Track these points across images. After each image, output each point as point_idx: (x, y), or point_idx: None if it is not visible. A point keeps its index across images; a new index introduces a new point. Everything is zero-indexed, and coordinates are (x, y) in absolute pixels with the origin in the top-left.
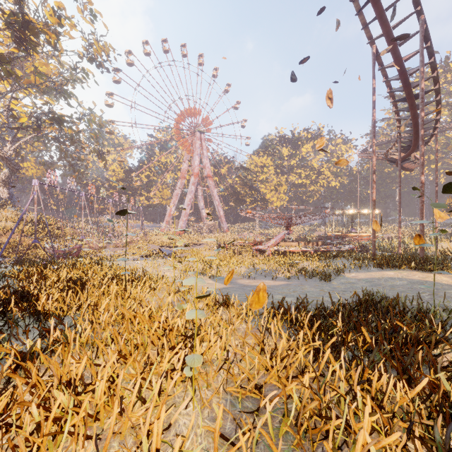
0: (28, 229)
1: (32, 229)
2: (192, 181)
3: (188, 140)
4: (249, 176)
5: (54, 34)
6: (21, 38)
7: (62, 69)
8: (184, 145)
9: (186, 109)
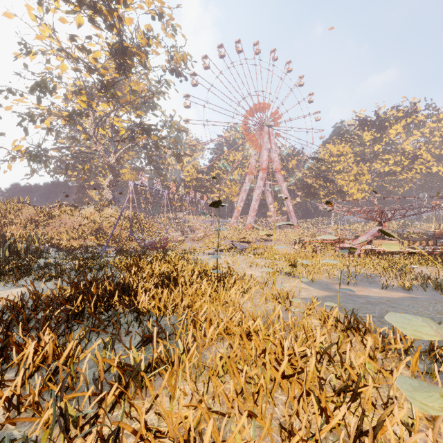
0: (125, 224)
1: (128, 224)
2: (260, 176)
3: (256, 136)
4: (323, 167)
5: (144, 54)
6: (121, 63)
7: (149, 85)
8: (252, 141)
9: (254, 105)
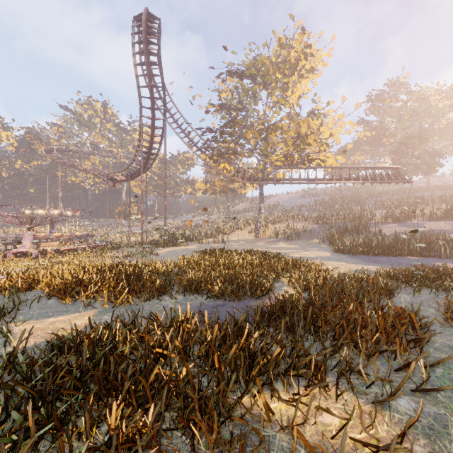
0: None
1: None
2: None
3: None
4: None
5: None
6: None
7: None
8: None
9: None
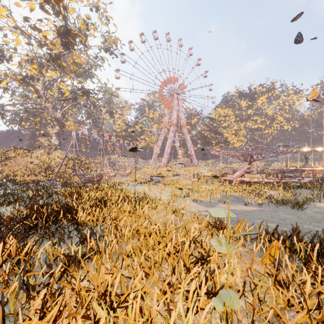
0: (69, 164)
1: (72, 164)
2: (171, 129)
3: (169, 100)
4: (214, 124)
5: (84, 36)
6: (66, 42)
7: (88, 59)
8: (166, 104)
9: (167, 78)
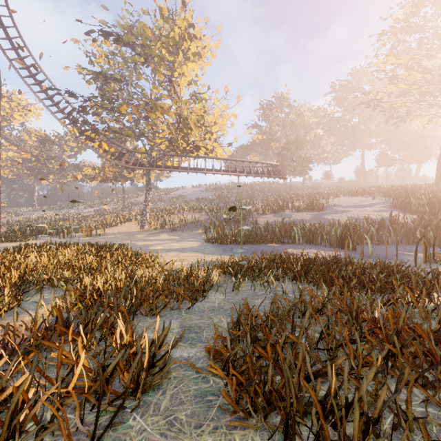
0: None
1: None
2: None
3: None
4: None
5: None
6: None
7: None
8: None
9: None
